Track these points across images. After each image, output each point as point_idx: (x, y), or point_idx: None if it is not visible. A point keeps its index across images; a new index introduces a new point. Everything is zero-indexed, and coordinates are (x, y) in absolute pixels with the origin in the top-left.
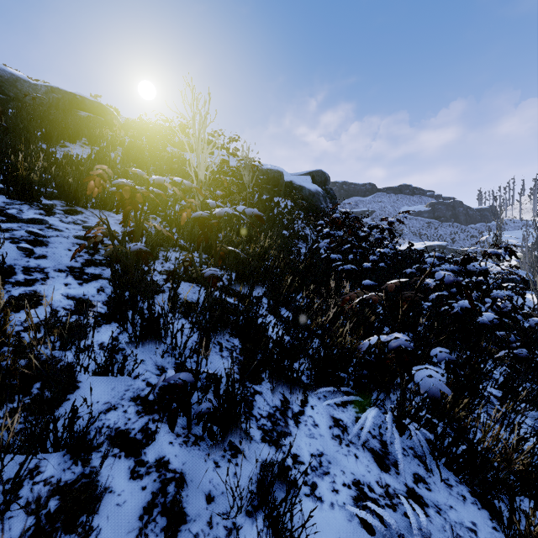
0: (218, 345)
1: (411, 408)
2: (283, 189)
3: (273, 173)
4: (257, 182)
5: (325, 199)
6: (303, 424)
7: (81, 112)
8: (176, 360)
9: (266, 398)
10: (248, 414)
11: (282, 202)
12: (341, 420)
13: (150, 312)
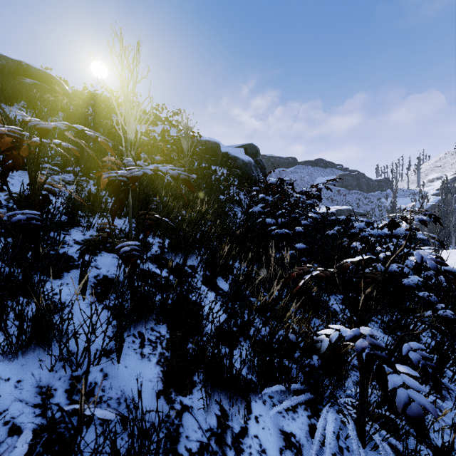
0: (139, 337)
1: (370, 406)
2: (220, 159)
3: (211, 144)
4: (196, 151)
5: (256, 169)
6: (246, 454)
7: (27, 79)
8: (72, 372)
9: (198, 415)
10: (170, 455)
11: (219, 170)
12: (293, 435)
13: (37, 305)
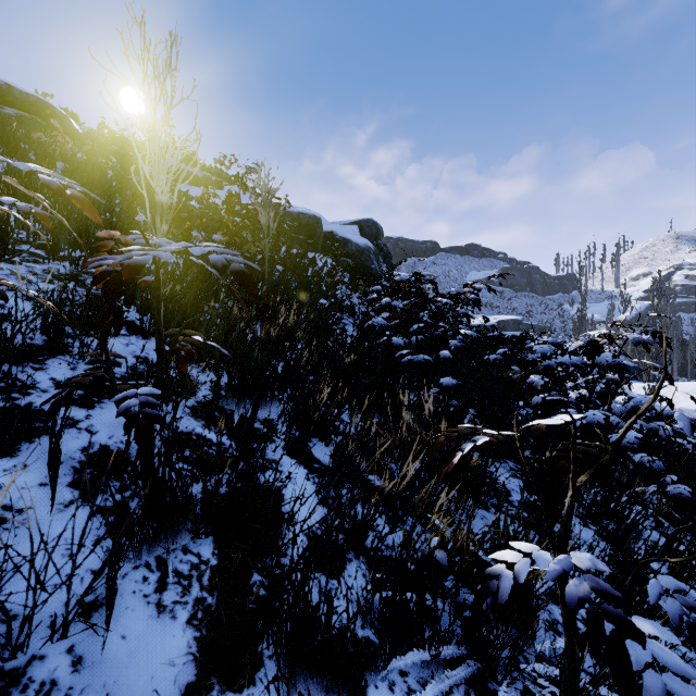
0: (158, 568)
1: (579, 681)
2: (321, 242)
3: (307, 219)
4: (284, 229)
5: (378, 258)
6: None
7: (7, 108)
8: (5, 661)
9: None
10: None
11: (320, 259)
12: None
13: None
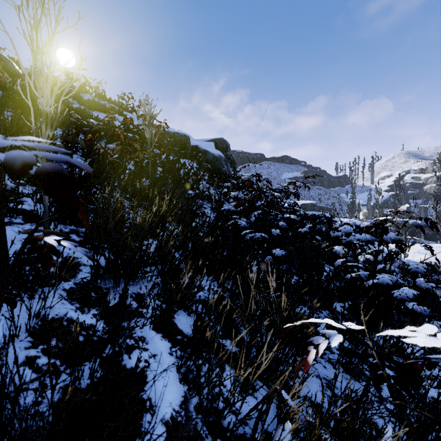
0: None
1: None
2: (190, 152)
3: (180, 136)
4: (163, 143)
5: (227, 163)
6: None
7: None
8: None
9: None
10: None
11: (189, 163)
12: None
13: None
